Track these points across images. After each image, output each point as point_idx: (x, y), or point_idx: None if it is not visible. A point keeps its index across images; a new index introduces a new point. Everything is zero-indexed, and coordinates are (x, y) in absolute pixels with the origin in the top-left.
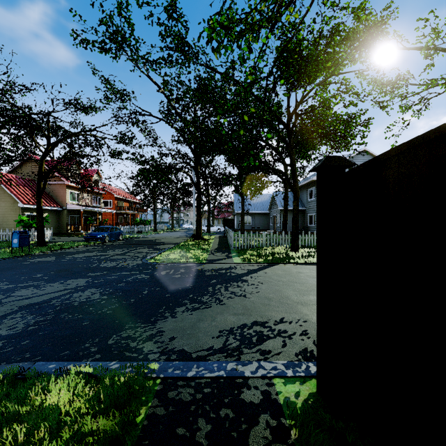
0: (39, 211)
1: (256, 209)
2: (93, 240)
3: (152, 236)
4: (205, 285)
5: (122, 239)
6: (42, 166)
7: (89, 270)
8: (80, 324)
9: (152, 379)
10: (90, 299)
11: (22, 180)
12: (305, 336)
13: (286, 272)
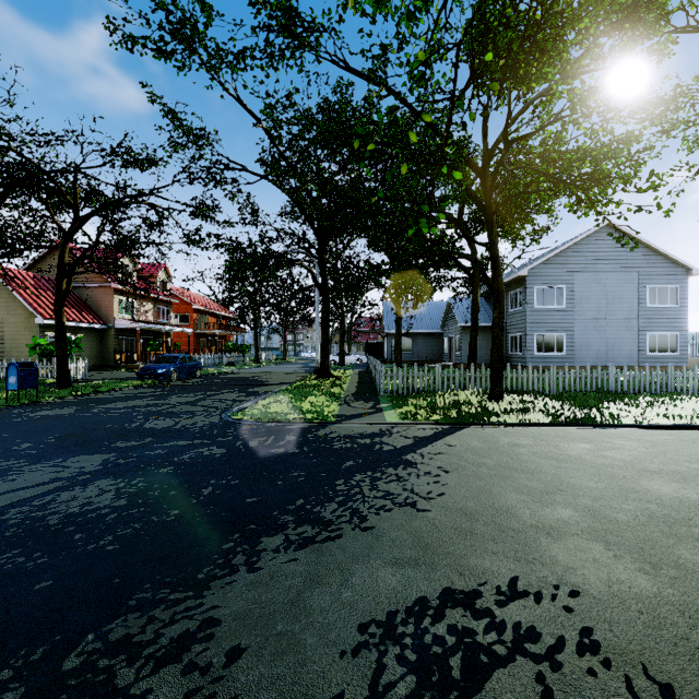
0: (59, 329)
1: (419, 326)
2: (151, 378)
3: (250, 371)
4: (332, 474)
5: (200, 375)
6: (65, 255)
7: (120, 436)
8: (28, 587)
9: None
10: (88, 507)
11: (44, 281)
12: (596, 659)
13: (489, 443)
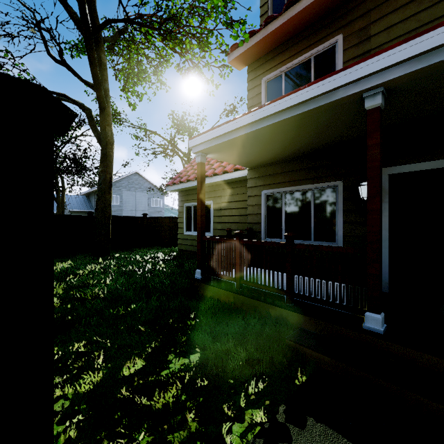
0: None
1: None
2: None
3: None
4: None
5: None
6: None
7: None
8: None
9: None
10: None
11: None
12: None
13: None
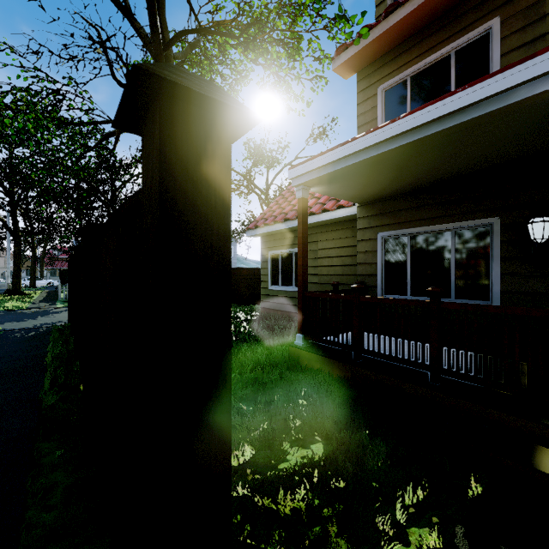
0: None
1: None
2: None
3: None
4: (26, 316)
5: None
6: None
7: None
8: None
9: (0, 331)
10: None
11: None
12: None
13: None
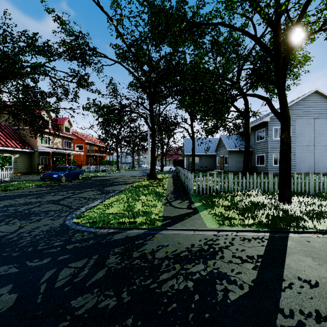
0: None
1: (203, 151)
2: (48, 180)
3: (112, 175)
4: None
5: (83, 178)
6: None
7: None
8: None
9: None
10: None
11: None
12: None
13: None
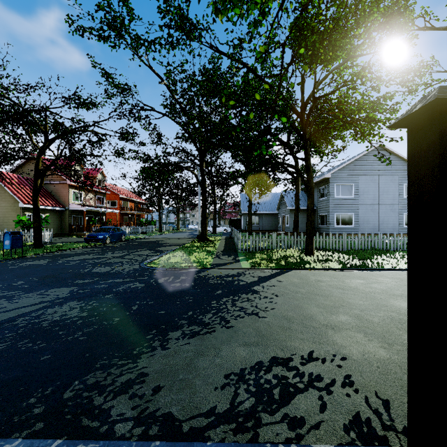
0: (35, 211)
1: (263, 209)
2: (94, 241)
3: (156, 237)
4: (209, 297)
5: (125, 240)
6: (39, 164)
7: (78, 277)
8: (37, 359)
9: None
10: (65, 317)
11: (24, 180)
12: (351, 389)
13: (303, 280)
